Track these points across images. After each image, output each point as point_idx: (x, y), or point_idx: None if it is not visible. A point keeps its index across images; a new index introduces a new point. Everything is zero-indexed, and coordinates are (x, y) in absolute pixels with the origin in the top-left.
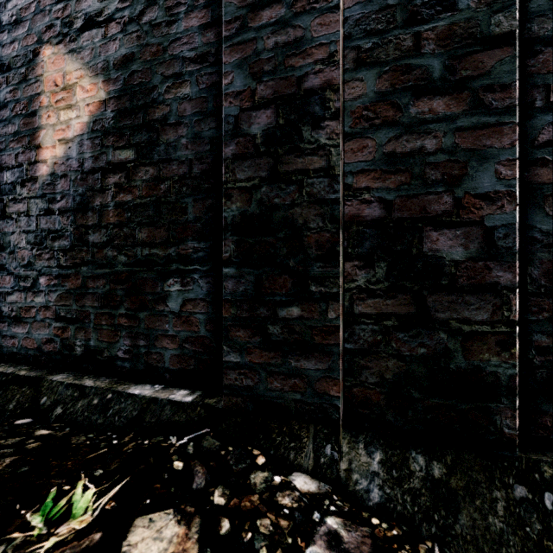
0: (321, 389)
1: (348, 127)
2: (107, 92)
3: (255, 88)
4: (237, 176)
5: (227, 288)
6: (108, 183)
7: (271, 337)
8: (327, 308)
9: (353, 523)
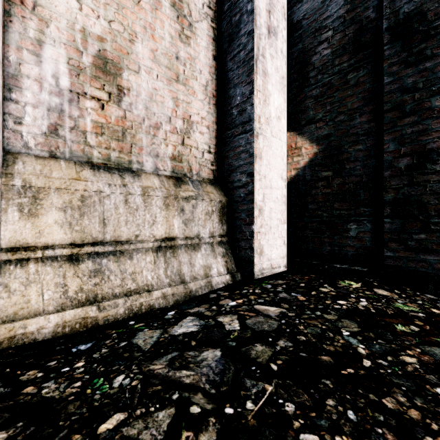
0: (437, 267)
1: None
2: (318, 149)
3: (401, 149)
4: (391, 183)
5: (386, 227)
6: (318, 185)
7: (409, 246)
8: None
9: None
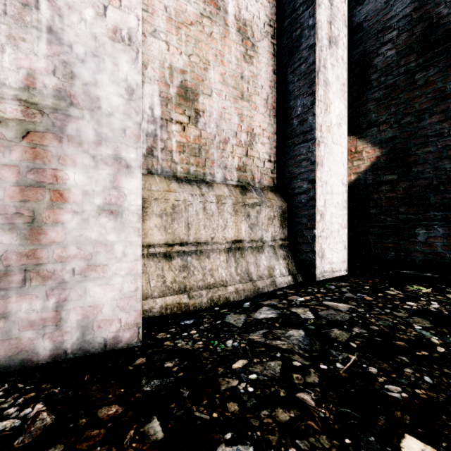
0: None
1: None
2: (380, 153)
3: None
4: None
5: None
6: (381, 189)
7: None
8: None
9: None
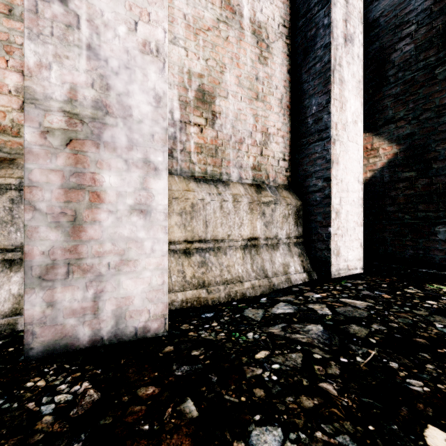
0: None
1: None
2: (398, 149)
3: None
4: None
5: None
6: (399, 186)
7: None
8: None
9: None
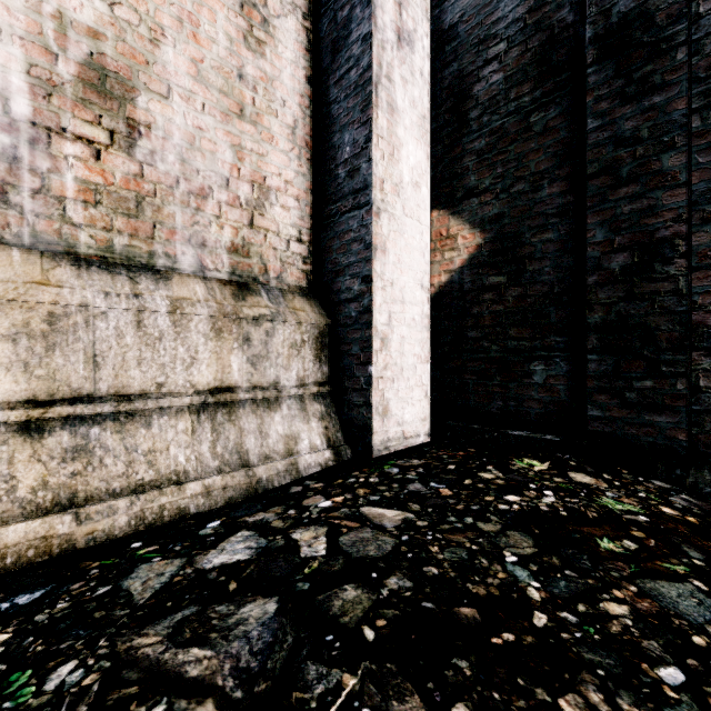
0: (671, 435)
1: (694, 263)
2: (483, 239)
3: (614, 239)
4: (598, 296)
5: (590, 368)
6: (483, 298)
7: (628, 400)
8: (676, 382)
9: (700, 501)
